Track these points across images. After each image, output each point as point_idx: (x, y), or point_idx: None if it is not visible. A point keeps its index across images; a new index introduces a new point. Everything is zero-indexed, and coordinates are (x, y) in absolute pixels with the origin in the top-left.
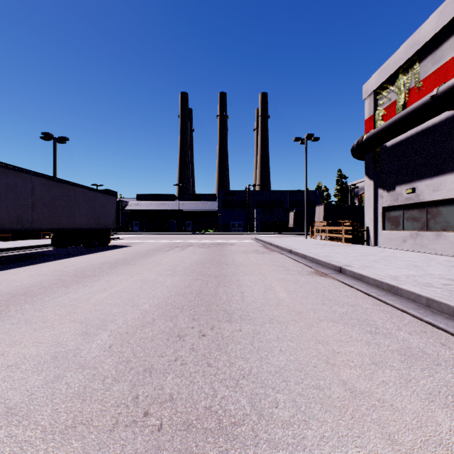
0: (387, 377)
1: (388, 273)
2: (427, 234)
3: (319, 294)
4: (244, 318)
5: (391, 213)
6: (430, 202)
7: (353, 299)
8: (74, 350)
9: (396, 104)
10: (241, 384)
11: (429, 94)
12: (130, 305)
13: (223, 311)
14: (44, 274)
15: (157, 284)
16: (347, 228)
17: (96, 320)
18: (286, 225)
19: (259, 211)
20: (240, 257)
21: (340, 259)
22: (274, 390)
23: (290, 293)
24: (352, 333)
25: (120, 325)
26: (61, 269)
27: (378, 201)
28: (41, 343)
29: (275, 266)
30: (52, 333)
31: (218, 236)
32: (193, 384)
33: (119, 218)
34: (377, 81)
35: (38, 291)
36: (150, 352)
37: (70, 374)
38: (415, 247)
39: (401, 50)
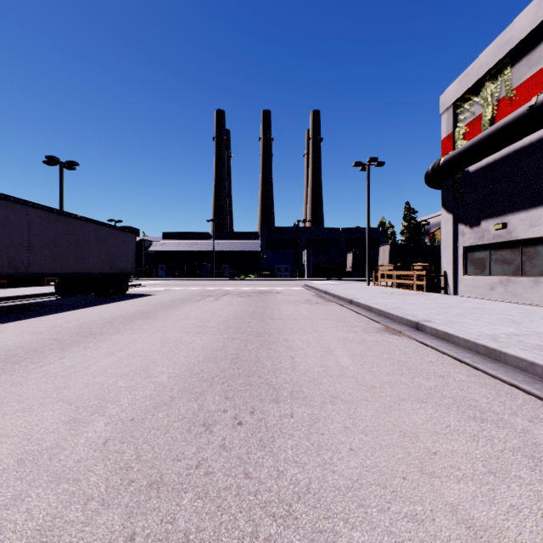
0: (517, 499)
1: (482, 331)
2: (521, 280)
3: (394, 360)
4: (296, 396)
5: (475, 254)
6: (526, 240)
7: (440, 366)
8: (52, 449)
9: (482, 119)
10: (295, 511)
11: (526, 105)
12: (143, 376)
13: (268, 385)
14: (37, 332)
15: (182, 346)
16: (419, 272)
17: (93, 400)
18: (343, 269)
19: (311, 252)
20: (288, 309)
21: (415, 312)
22: (348, 524)
23: (356, 358)
24: (449, 419)
25: (124, 406)
26: (61, 324)
27: (458, 239)
28: (7, 437)
29: (333, 321)
30: (27, 419)
31: (261, 283)
32: (221, 511)
33: (141, 260)
34: (457, 92)
35: (24, 355)
36: (161, 452)
37: (37, 492)
38: (506, 296)
39: (489, 51)
